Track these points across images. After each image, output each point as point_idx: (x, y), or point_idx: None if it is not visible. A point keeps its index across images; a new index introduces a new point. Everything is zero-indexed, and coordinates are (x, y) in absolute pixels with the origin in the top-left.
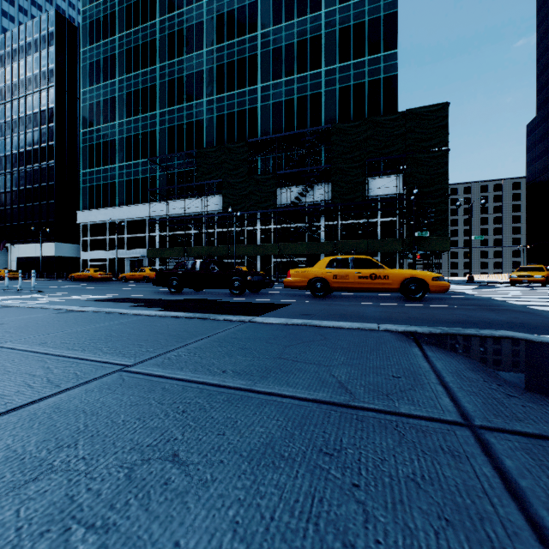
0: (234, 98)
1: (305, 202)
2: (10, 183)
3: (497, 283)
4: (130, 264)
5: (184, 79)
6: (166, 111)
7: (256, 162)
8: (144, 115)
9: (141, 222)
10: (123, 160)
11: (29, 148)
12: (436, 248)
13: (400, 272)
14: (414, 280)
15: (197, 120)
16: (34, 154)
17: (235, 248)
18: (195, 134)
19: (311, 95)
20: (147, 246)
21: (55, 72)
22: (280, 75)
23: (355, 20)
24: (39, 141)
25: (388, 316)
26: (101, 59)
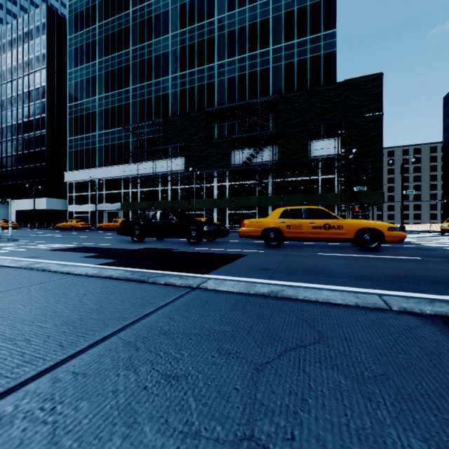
0: (195, 74)
1: (256, 161)
2: (11, 149)
3: (425, 232)
4: (108, 216)
5: (153, 59)
6: (138, 86)
7: (214, 129)
8: (119, 90)
9: (117, 180)
10: (102, 129)
11: (26, 120)
12: (371, 201)
13: (354, 222)
14: (369, 230)
15: (164, 94)
16: (30, 125)
17: (195, 202)
18: (161, 105)
19: (261, 70)
20: (121, 201)
21: (46, 56)
22: (233, 54)
23: (299, 4)
24: (34, 113)
25: (359, 271)
26: (84, 45)
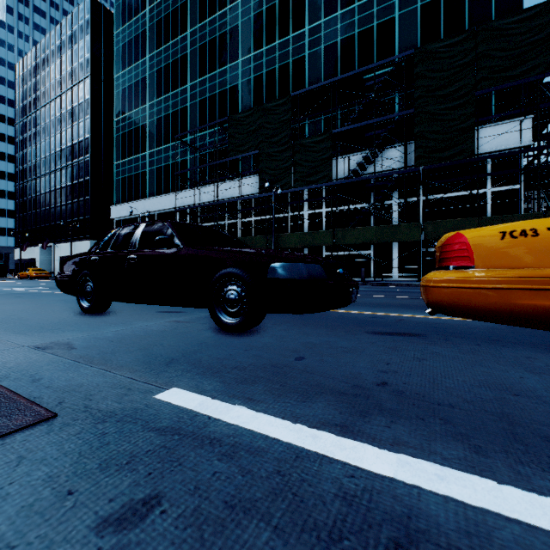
0: (275, 51)
1: (373, 168)
2: (54, 181)
3: None
4: None
5: (217, 40)
6: (197, 82)
7: (303, 128)
8: (174, 91)
9: (172, 214)
10: (153, 146)
11: (69, 145)
12: None
13: None
14: None
15: (231, 87)
16: (73, 150)
17: (274, 237)
18: (228, 104)
19: (379, 25)
20: None
21: (90, 61)
22: (334, 7)
23: None
24: (77, 135)
25: None
26: (133, 38)
